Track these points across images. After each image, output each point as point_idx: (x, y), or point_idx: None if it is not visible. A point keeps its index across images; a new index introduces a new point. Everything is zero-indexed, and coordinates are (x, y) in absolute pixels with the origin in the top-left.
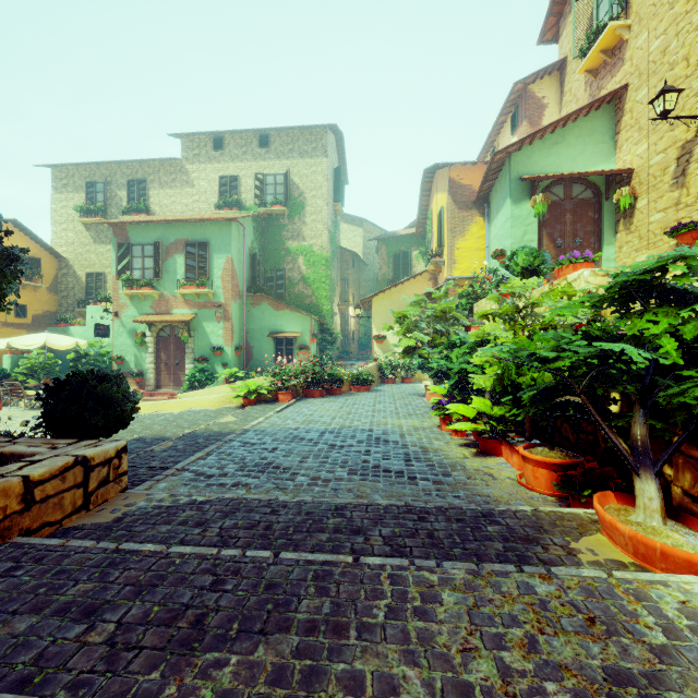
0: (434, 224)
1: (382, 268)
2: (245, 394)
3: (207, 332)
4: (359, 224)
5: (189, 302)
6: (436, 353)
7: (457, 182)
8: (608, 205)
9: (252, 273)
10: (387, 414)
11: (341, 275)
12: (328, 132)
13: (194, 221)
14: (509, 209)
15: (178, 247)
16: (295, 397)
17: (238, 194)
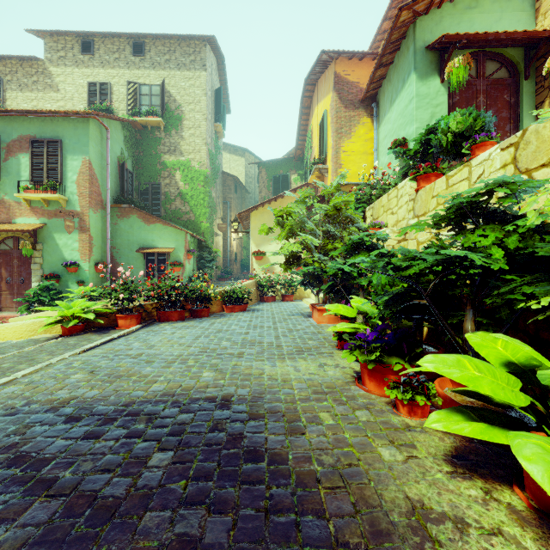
0: (314, 138)
1: (262, 191)
2: (64, 319)
3: (59, 244)
4: (241, 154)
5: (36, 210)
6: (329, 262)
7: (343, 78)
8: (527, 85)
9: (121, 184)
10: (264, 351)
11: (224, 199)
12: (208, 47)
13: (42, 115)
14: (414, 86)
15: (22, 144)
16: (145, 321)
17: (109, 102)
